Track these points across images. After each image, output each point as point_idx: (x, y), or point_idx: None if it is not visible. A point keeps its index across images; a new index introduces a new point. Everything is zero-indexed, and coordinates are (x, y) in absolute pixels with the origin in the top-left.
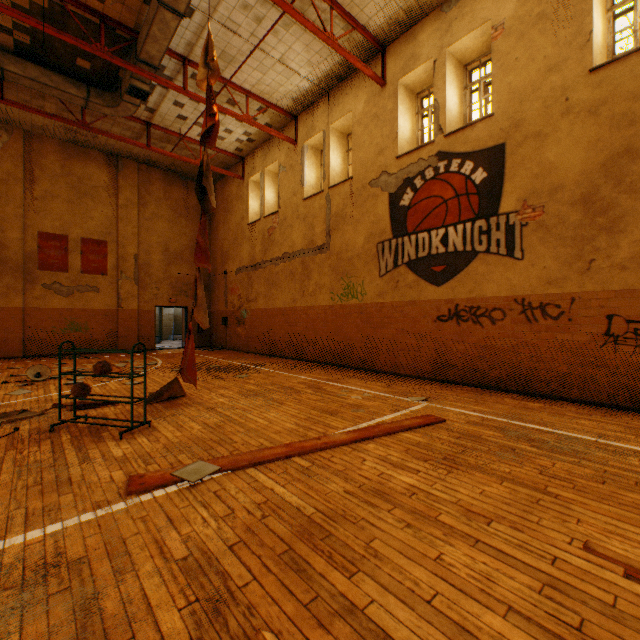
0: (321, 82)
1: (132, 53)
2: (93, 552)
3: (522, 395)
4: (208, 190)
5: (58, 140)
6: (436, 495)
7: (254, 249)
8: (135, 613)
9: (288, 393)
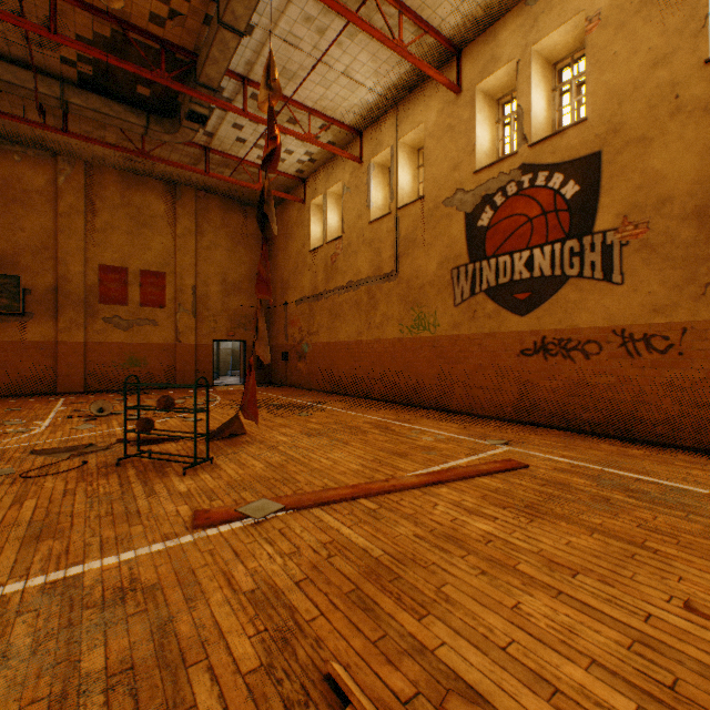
0: (389, 93)
1: (191, 77)
2: (165, 580)
3: (622, 441)
4: (269, 217)
5: (118, 170)
6: (515, 544)
7: (316, 278)
8: (208, 637)
9: (353, 433)
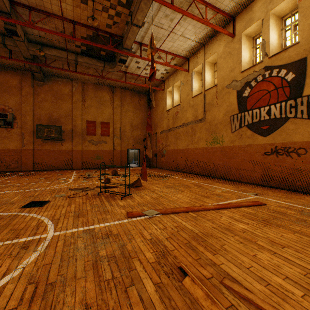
0: (201, 41)
1: (120, 45)
2: (120, 232)
3: None
4: (151, 100)
5: (93, 84)
6: (256, 234)
7: (169, 122)
8: (137, 251)
9: (185, 187)
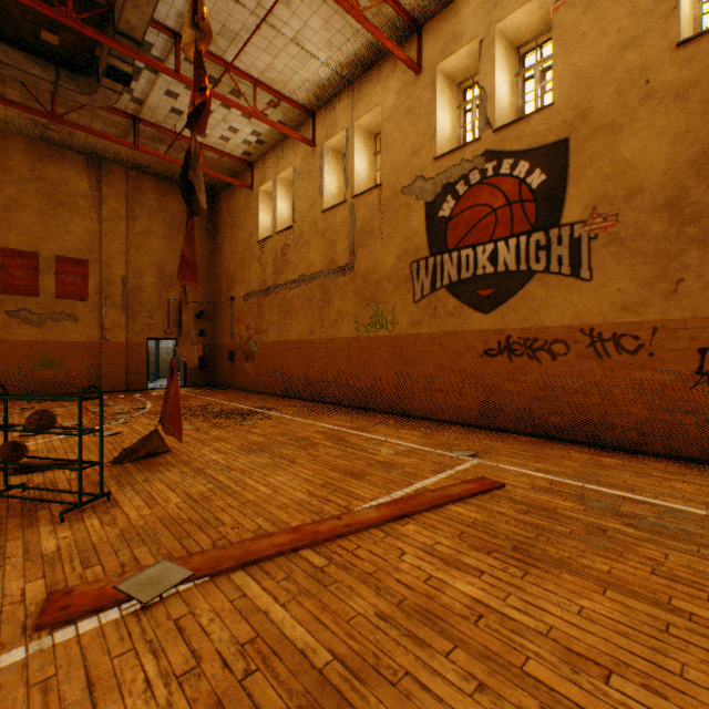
0: (344, 70)
1: (110, 25)
2: None
3: (590, 447)
4: (196, 186)
5: (26, 137)
6: (514, 619)
7: (265, 271)
8: None
9: (302, 447)
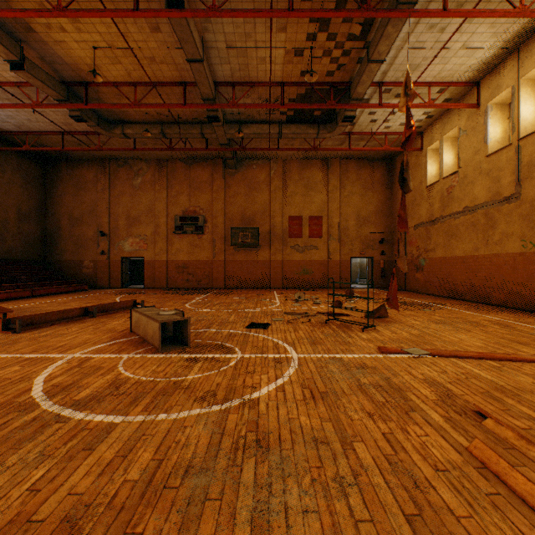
0: (508, 43)
1: (345, 95)
2: (377, 366)
3: None
4: (407, 179)
5: (297, 160)
6: None
7: (431, 207)
8: (408, 386)
9: (473, 325)
